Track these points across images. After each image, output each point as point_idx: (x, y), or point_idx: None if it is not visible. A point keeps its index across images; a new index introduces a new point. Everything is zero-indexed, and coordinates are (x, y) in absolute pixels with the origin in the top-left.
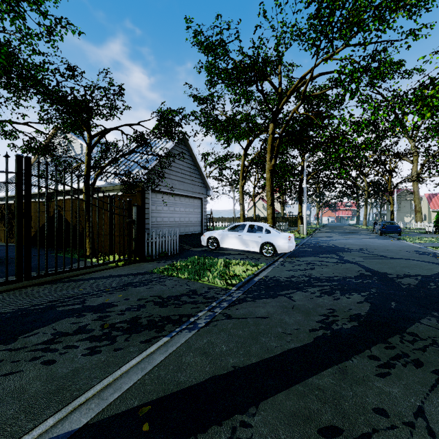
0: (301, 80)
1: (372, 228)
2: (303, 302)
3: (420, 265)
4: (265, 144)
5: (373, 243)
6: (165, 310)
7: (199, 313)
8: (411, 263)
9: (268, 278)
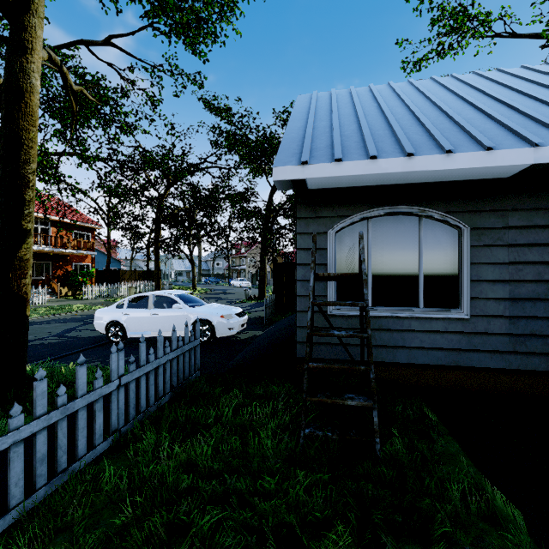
0: None
1: None
2: None
3: None
4: None
5: None
6: None
7: None
8: None
9: None
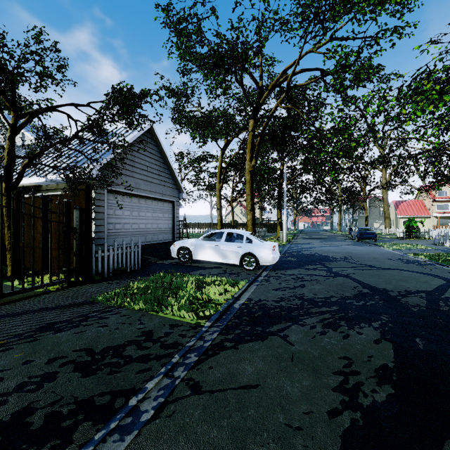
0: (283, 73)
1: (347, 233)
2: (304, 347)
3: (413, 276)
4: (244, 145)
5: (354, 250)
6: (90, 382)
7: (148, 384)
8: (403, 275)
9: (252, 303)
